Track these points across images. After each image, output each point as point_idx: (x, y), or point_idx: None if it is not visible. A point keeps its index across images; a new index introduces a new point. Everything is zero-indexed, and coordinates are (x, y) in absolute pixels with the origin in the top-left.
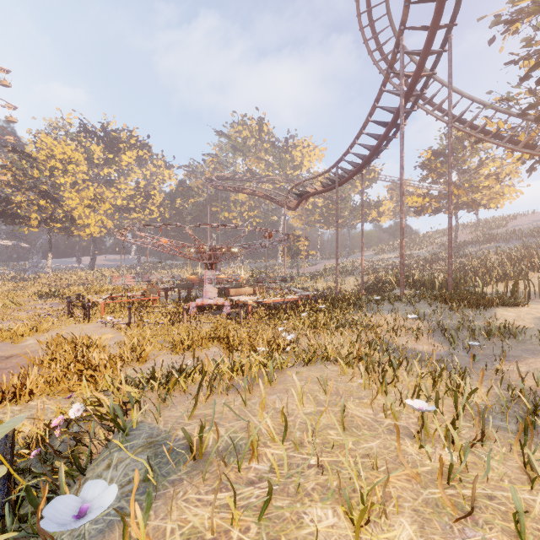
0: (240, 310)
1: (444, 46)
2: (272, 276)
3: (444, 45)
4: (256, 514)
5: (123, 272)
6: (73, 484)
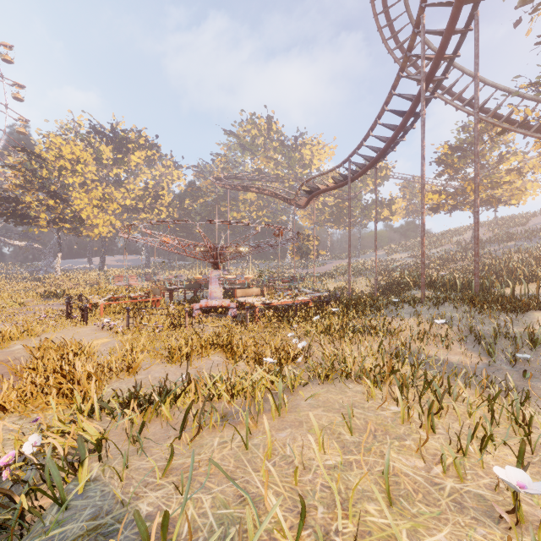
0: (247, 312)
1: (469, 25)
2: (281, 276)
3: (469, 23)
4: None
5: (132, 272)
6: None
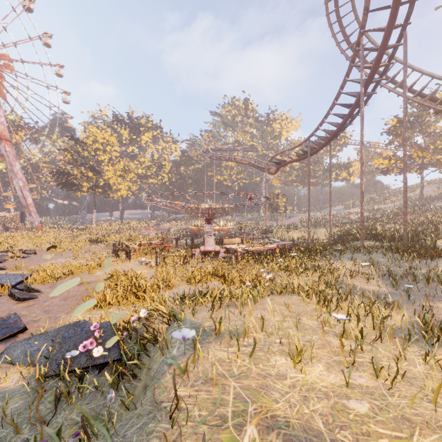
0: (232, 255)
1: (400, 41)
2: (256, 227)
3: (400, 39)
4: (248, 356)
5: (143, 223)
6: (147, 351)
